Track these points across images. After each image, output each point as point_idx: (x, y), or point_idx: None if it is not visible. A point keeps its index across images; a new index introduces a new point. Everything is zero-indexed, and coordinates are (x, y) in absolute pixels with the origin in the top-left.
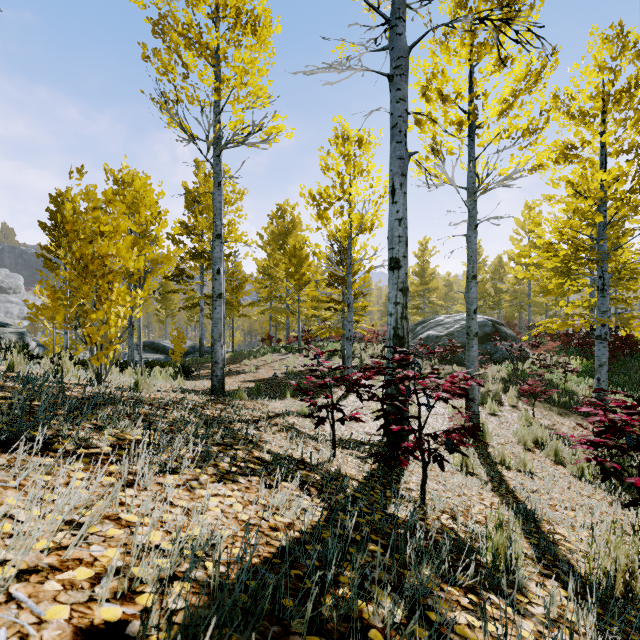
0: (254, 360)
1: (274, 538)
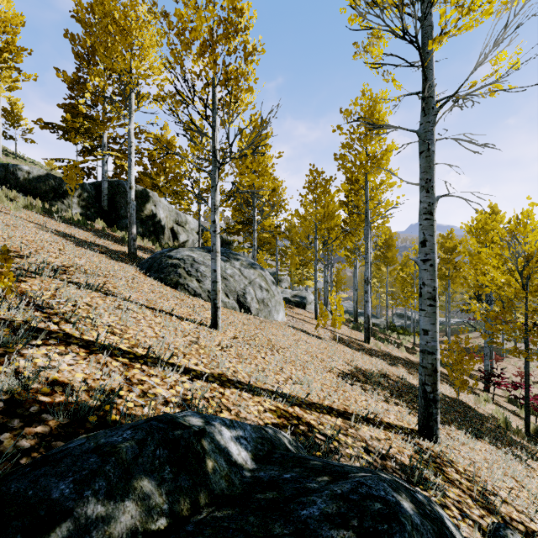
0: (462, 335)
1: None
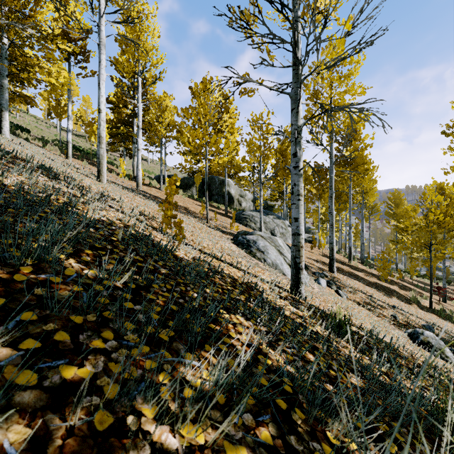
0: None
1: (449, 295)
